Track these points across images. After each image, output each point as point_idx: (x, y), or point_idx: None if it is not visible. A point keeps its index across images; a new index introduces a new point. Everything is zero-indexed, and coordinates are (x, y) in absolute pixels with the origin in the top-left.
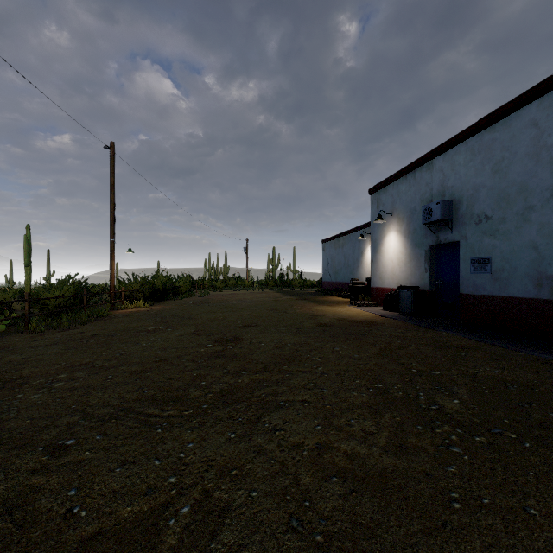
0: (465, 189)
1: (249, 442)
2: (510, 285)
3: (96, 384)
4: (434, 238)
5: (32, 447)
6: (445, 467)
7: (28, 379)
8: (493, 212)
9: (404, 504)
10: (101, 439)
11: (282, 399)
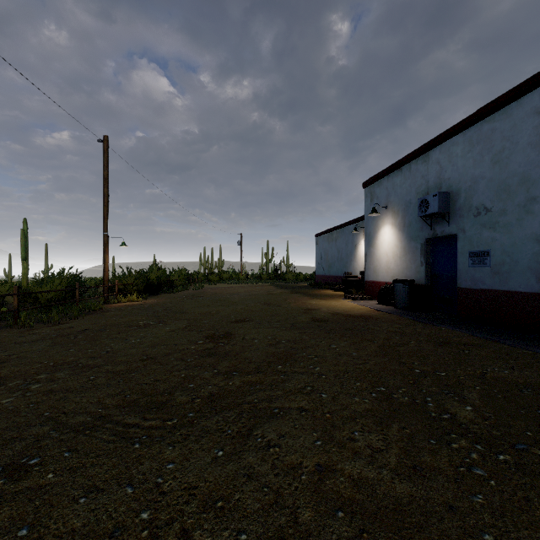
0: (463, 181)
1: (238, 463)
2: (511, 279)
3: (75, 387)
4: (430, 231)
5: None
6: (470, 496)
7: (6, 380)
8: (493, 204)
9: None
10: (69, 457)
11: (277, 406)
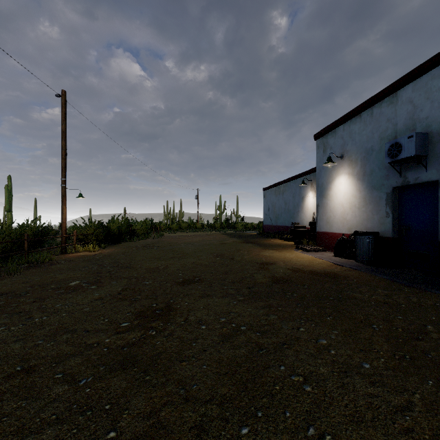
0: None
1: None
2: None
3: None
4: (399, 178)
5: None
6: None
7: None
8: None
9: None
10: None
11: None
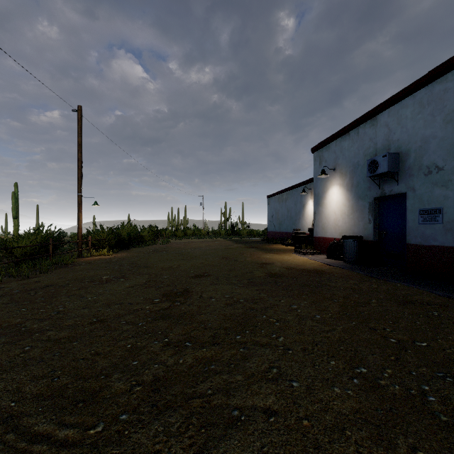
0: (412, 142)
1: None
2: None
3: (1, 363)
4: (378, 190)
5: None
6: None
7: None
8: (445, 162)
9: None
10: None
11: (236, 403)
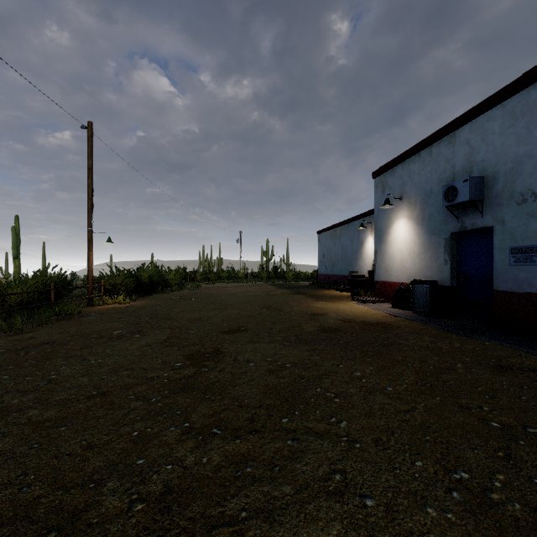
0: (501, 162)
1: None
2: None
3: None
4: (457, 223)
5: None
6: None
7: None
8: None
9: None
10: None
11: None
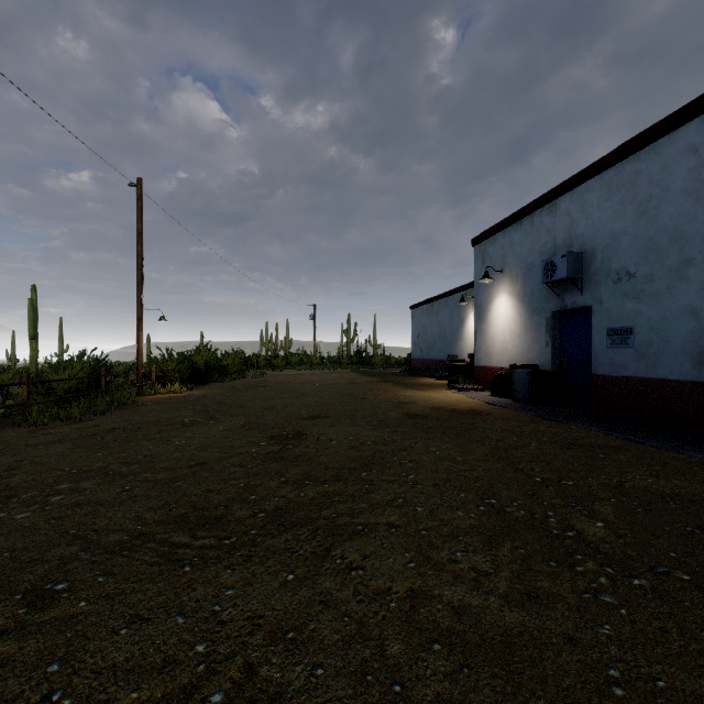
0: (599, 238)
1: (313, 588)
2: (660, 364)
3: (107, 499)
4: (558, 301)
5: (7, 593)
6: (595, 626)
7: (18, 491)
8: (638, 267)
9: (541, 688)
10: (105, 581)
11: (360, 522)
